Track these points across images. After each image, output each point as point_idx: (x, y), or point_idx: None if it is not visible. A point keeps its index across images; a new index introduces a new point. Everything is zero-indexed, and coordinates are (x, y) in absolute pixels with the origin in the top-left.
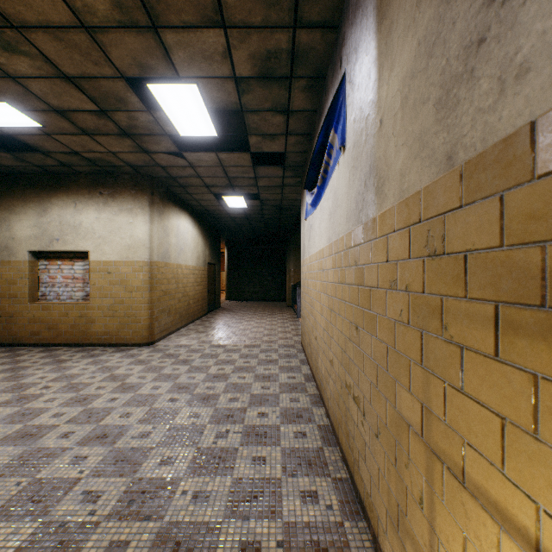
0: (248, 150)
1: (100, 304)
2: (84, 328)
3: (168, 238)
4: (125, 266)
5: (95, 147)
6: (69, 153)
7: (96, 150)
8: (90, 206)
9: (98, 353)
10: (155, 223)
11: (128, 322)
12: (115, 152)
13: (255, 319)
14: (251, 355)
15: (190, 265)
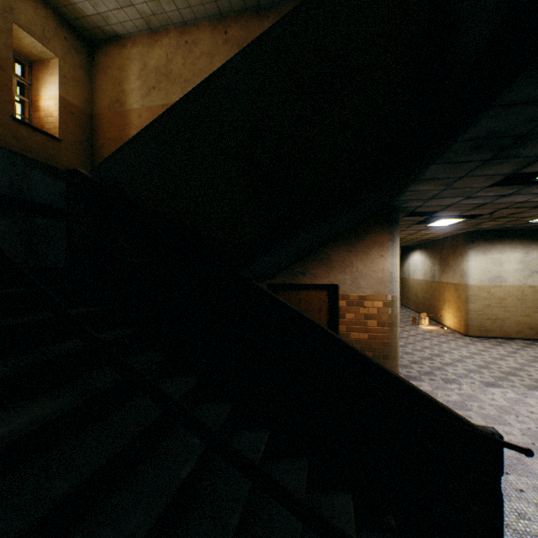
0: None
1: None
2: None
3: None
4: None
5: None
6: None
7: None
8: None
9: None
10: None
11: None
12: None
13: None
14: (436, 368)
15: None
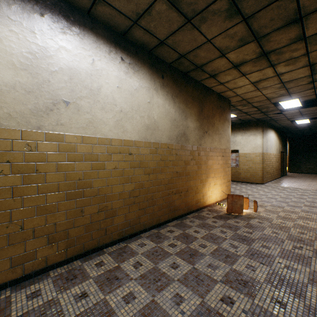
0: (314, 102)
1: (242, 168)
2: (236, 175)
3: (267, 143)
4: (252, 154)
5: (247, 117)
6: (237, 120)
7: (247, 118)
8: (238, 134)
9: (244, 184)
10: (263, 138)
11: (253, 175)
12: (253, 117)
13: (314, 182)
14: None
15: (273, 153)
